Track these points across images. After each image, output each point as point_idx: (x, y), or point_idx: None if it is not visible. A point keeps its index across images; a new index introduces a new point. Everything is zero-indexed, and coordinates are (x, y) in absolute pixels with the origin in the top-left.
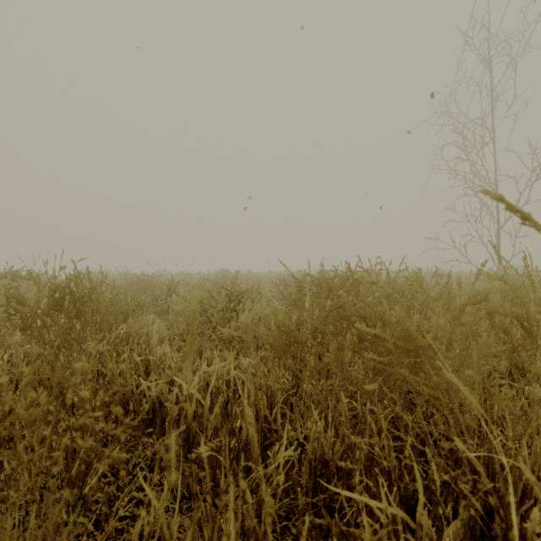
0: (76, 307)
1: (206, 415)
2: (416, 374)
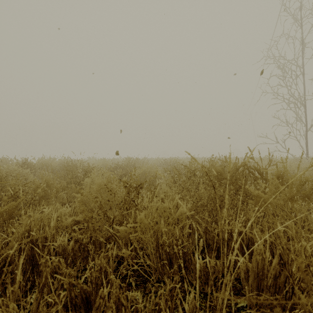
0: None
1: None
2: None
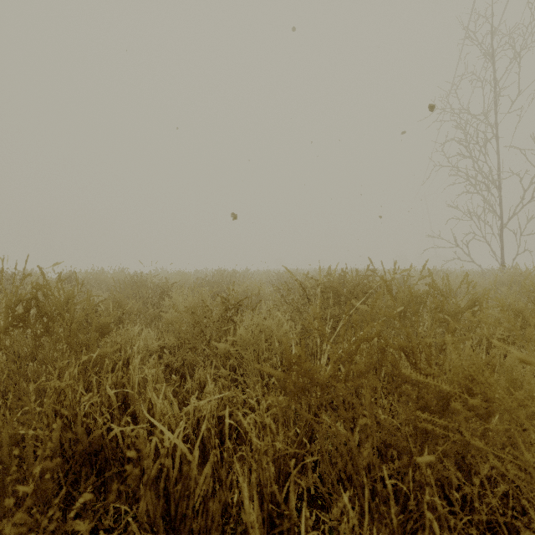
0: (43, 322)
1: (193, 476)
2: (487, 439)
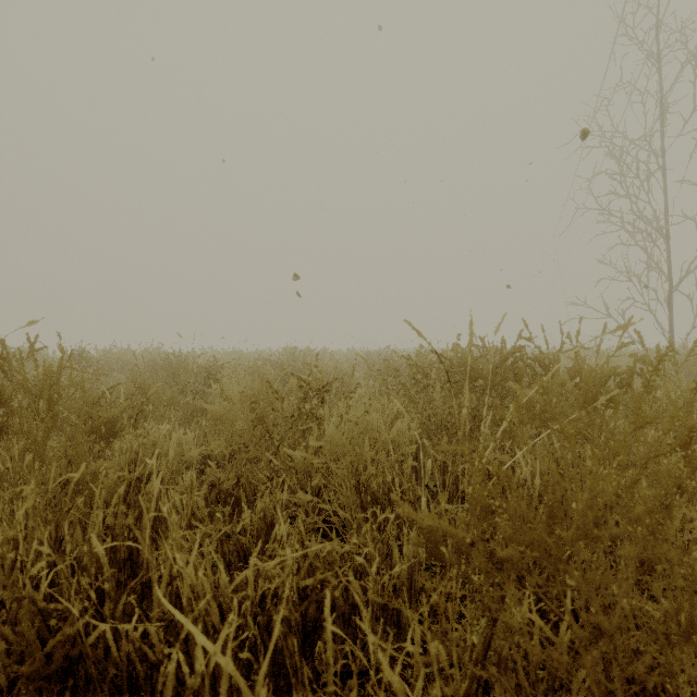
0: None
1: None
2: None
